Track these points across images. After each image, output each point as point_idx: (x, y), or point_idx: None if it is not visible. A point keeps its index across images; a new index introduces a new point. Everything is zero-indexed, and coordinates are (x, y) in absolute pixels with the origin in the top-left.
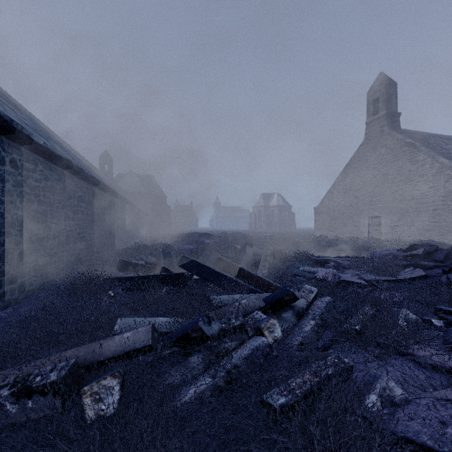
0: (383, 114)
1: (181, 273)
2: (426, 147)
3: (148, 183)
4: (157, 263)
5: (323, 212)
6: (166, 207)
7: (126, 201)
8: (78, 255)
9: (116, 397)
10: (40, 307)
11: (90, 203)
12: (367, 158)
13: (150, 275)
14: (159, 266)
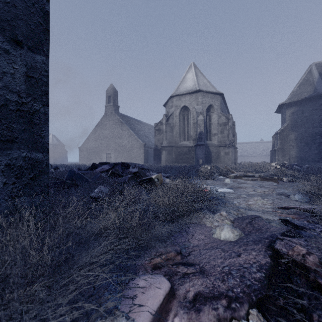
0: (112, 105)
1: None
2: (127, 124)
3: None
4: None
5: (84, 150)
6: None
7: None
8: None
9: None
10: None
11: None
12: (106, 124)
13: None
14: None
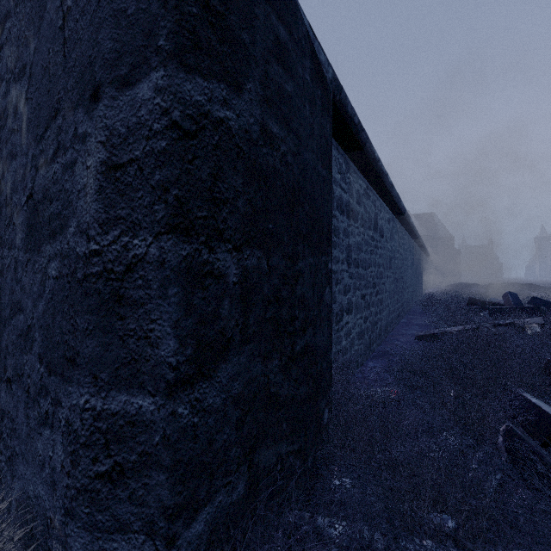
0: None
1: (537, 307)
2: None
3: (428, 223)
4: (504, 301)
5: None
6: (453, 251)
7: (425, 250)
8: (411, 296)
9: (539, 330)
10: (449, 313)
11: (414, 256)
12: None
13: (505, 307)
14: (507, 304)
